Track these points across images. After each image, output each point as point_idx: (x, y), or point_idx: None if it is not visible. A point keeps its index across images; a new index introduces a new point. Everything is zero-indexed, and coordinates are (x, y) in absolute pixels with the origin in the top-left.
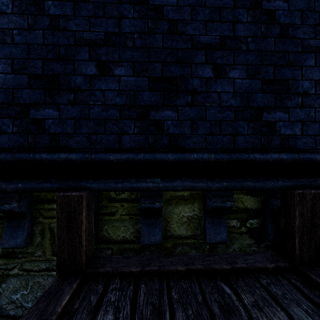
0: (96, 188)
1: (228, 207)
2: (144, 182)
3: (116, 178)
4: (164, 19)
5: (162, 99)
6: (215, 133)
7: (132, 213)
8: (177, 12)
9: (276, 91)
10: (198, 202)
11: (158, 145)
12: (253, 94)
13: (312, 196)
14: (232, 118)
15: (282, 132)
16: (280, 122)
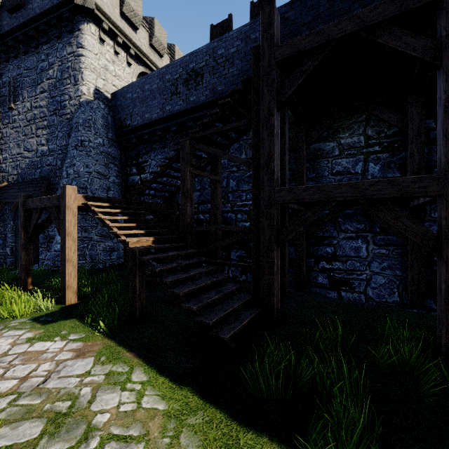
0: None
1: None
2: None
3: None
4: None
5: None
6: None
7: None
8: None
9: None
10: None
11: None
12: None
13: None
14: None
15: None
16: None
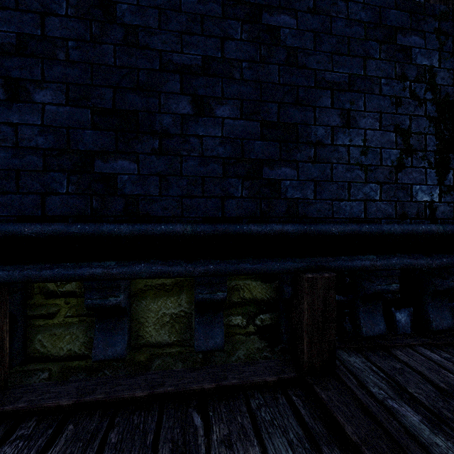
0: (6, 279)
1: (220, 300)
2: (89, 267)
3: (43, 262)
4: (117, 23)
5: (114, 143)
6: (195, 194)
7: (84, 313)
8: (137, 15)
9: (281, 138)
10: (186, 292)
11: (108, 211)
12: (250, 141)
13: (325, 282)
14: (220, 173)
15: (289, 195)
16: (287, 181)
